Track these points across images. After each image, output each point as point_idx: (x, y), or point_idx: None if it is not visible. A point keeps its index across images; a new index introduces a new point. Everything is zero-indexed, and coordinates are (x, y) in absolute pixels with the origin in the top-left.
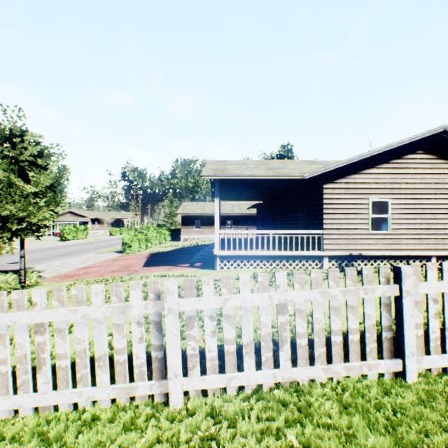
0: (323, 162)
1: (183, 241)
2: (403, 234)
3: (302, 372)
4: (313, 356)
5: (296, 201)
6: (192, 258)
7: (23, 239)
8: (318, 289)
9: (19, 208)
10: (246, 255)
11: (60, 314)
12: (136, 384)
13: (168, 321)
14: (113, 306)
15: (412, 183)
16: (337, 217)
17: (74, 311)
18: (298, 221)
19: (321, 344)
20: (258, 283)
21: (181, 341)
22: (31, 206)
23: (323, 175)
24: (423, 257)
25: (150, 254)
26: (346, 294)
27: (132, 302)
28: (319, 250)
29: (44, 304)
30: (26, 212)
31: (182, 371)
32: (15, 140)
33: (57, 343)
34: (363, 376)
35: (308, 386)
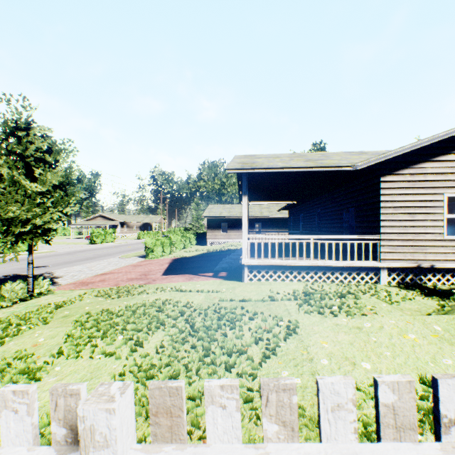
0: (374, 152)
1: (208, 245)
2: None
3: None
4: None
5: (339, 200)
6: (217, 266)
7: (31, 244)
8: None
9: (22, 209)
10: (280, 264)
11: None
12: None
13: None
14: None
15: None
16: (399, 218)
17: None
18: (342, 224)
19: None
20: (381, 409)
21: None
22: (35, 206)
23: (379, 165)
24: None
25: (173, 259)
26: None
27: (6, 444)
28: (374, 261)
29: None
30: (31, 213)
31: None
32: (20, 133)
33: None
34: None
35: None
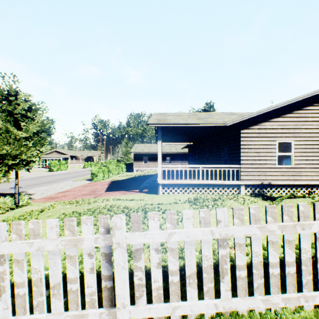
0: (239, 114)
1: (134, 172)
2: (303, 168)
3: (242, 302)
4: (252, 287)
5: (219, 143)
6: (141, 185)
7: (17, 171)
8: (256, 224)
9: (13, 148)
10: (181, 183)
11: (17, 247)
12: (87, 312)
13: (116, 255)
14: (65, 239)
15: (310, 129)
16: (251, 155)
17: (30, 244)
18: (220, 158)
19: (260, 276)
20: (200, 218)
21: (131, 261)
22: (22, 147)
23: (240, 123)
24: (318, 185)
25: (111, 181)
26: (284, 229)
27: (84, 235)
28: (237, 180)
29: (4, 236)
30: (19, 151)
31: (130, 293)
32: (11, 98)
33: (15, 272)
34: (299, 306)
35: (247, 316)
